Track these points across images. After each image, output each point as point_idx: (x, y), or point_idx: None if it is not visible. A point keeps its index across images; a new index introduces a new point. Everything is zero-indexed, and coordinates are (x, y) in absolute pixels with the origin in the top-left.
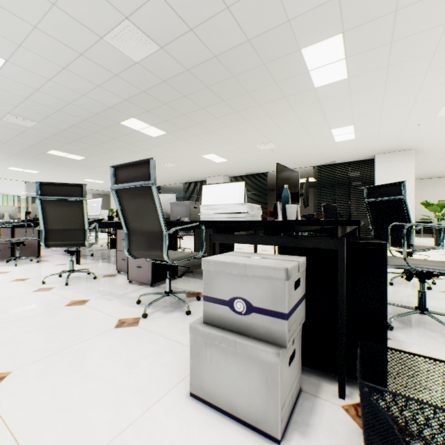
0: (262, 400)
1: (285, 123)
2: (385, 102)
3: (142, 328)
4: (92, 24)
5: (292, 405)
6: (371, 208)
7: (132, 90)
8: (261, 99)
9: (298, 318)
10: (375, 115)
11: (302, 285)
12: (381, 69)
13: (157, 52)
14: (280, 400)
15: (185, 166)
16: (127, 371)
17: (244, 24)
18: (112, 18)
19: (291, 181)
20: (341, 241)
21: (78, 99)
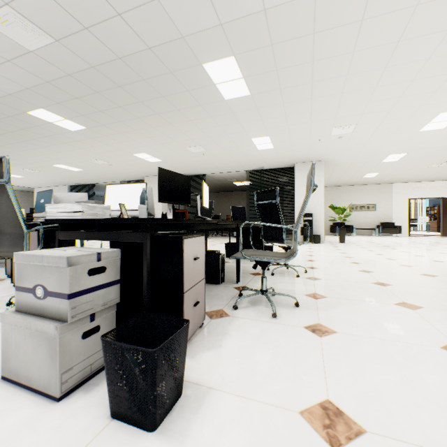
0: (48, 368)
1: (208, 129)
2: (288, 119)
3: None
4: None
5: (92, 372)
6: (260, 210)
7: (33, 79)
8: (179, 104)
9: (101, 299)
10: (284, 129)
11: (111, 272)
12: (276, 91)
13: (53, 44)
14: (60, 365)
15: (117, 164)
16: None
17: (141, 33)
18: None
19: (180, 185)
20: (145, 235)
21: None
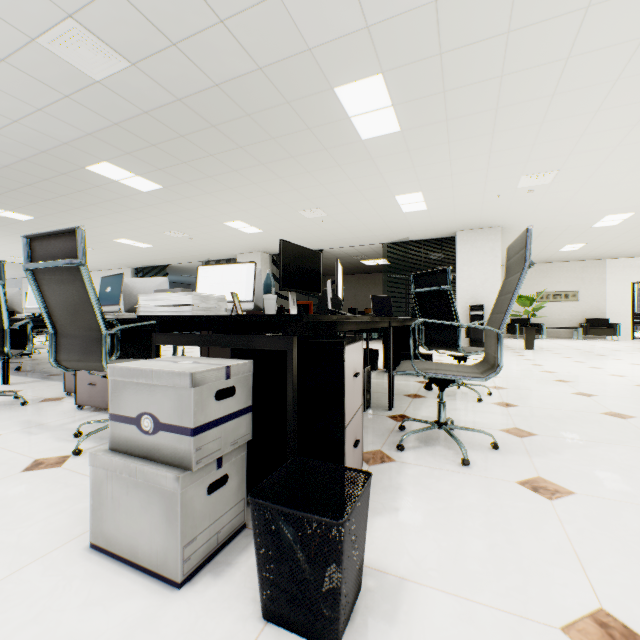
0: (163, 537)
1: (333, 183)
2: (454, 165)
3: (65, 469)
4: (13, 18)
5: (218, 544)
6: (419, 300)
7: (97, 121)
8: (294, 148)
9: (230, 435)
10: (446, 180)
11: (241, 395)
12: (439, 124)
13: (128, 70)
14: (182, 534)
15: (201, 237)
16: (12, 526)
17: (250, 46)
18: (47, 13)
19: (307, 264)
20: (290, 340)
21: (8, 127)
